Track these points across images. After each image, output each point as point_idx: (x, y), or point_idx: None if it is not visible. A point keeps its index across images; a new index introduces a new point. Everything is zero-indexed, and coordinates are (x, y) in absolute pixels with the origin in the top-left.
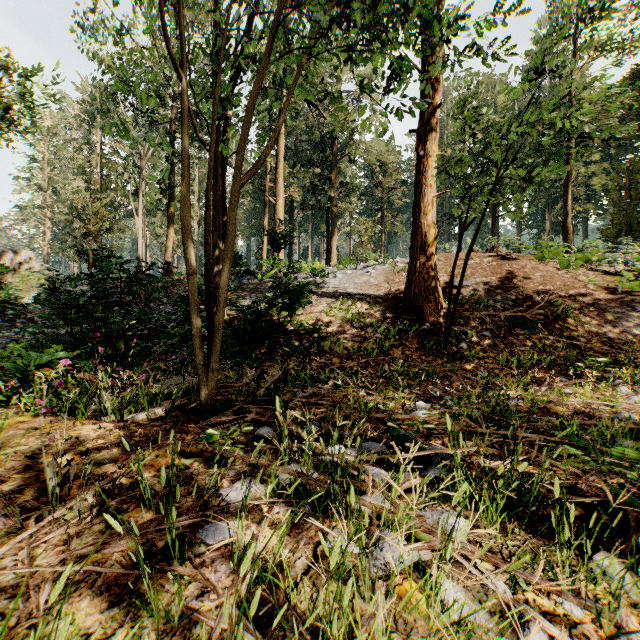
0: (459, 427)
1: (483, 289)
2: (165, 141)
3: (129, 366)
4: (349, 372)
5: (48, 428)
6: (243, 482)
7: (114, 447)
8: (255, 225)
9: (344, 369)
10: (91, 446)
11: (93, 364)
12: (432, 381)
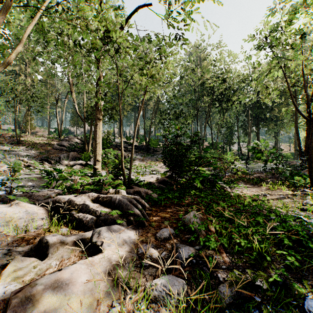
0: None
1: None
2: None
3: None
4: None
5: None
6: None
7: None
8: None
9: None
10: None
11: None
12: None
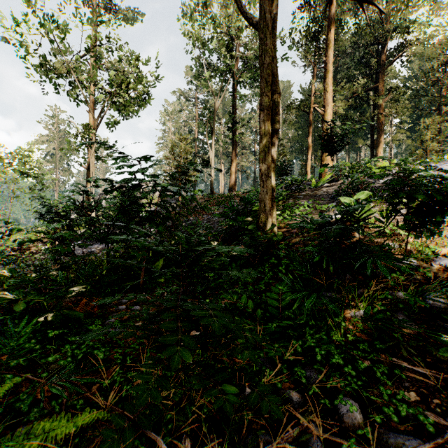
0: None
1: None
2: None
3: None
4: None
5: None
6: None
7: None
8: (298, 149)
9: None
10: None
11: None
12: None
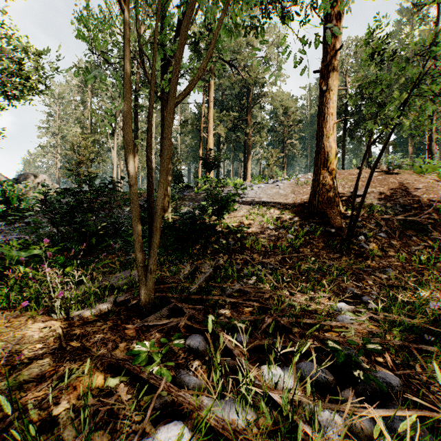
0: (399, 342)
1: (374, 197)
2: (116, 76)
3: (89, 262)
4: (267, 266)
5: (2, 325)
6: (167, 431)
7: (48, 355)
8: (193, 155)
9: (263, 264)
10: (27, 353)
11: (41, 268)
12: (342, 277)
